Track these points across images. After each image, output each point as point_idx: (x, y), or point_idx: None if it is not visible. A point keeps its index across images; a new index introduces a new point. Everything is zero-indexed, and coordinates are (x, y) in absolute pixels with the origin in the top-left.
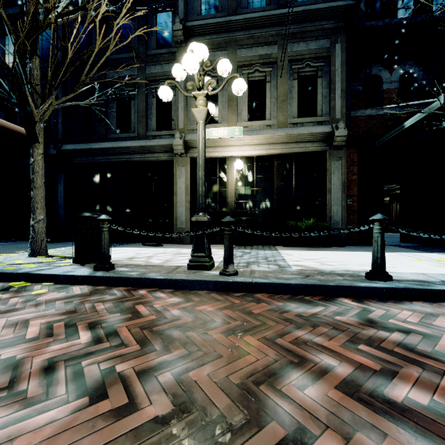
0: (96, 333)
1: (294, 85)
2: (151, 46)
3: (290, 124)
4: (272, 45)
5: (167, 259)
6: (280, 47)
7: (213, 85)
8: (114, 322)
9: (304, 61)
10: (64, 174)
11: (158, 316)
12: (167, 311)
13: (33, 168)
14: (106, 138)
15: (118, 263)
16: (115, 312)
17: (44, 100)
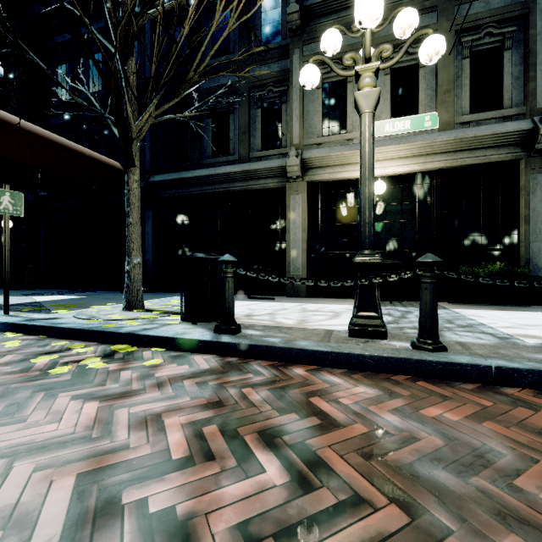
0: (286, 459)
1: (464, 67)
2: (254, 43)
3: (458, 125)
4: (430, 13)
5: (299, 319)
6: (442, 14)
7: (387, 53)
8: (300, 435)
9: (481, 28)
10: (152, 212)
11: (368, 426)
12: (374, 416)
13: (128, 199)
14: (200, 164)
15: (238, 323)
16: (286, 410)
17: (144, 109)
